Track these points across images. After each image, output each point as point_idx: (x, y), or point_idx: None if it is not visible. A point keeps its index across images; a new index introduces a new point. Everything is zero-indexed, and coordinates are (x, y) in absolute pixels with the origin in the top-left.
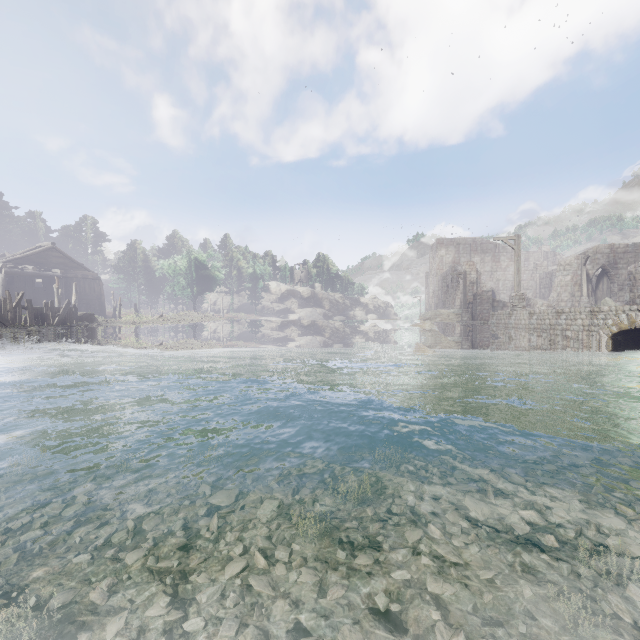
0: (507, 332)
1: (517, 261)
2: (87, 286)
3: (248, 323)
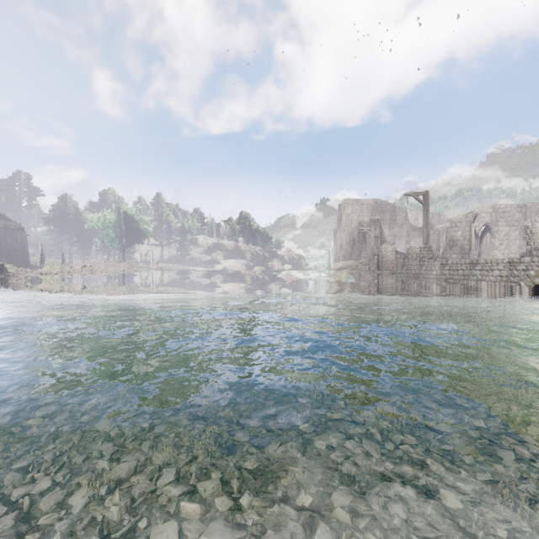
0: (418, 282)
1: (426, 215)
2: (8, 236)
3: (176, 273)
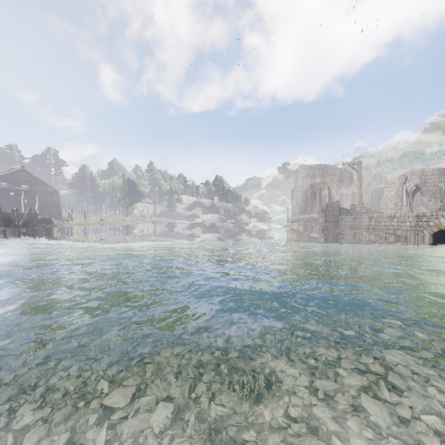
0: (352, 231)
1: (359, 180)
2: (48, 198)
3: (166, 224)
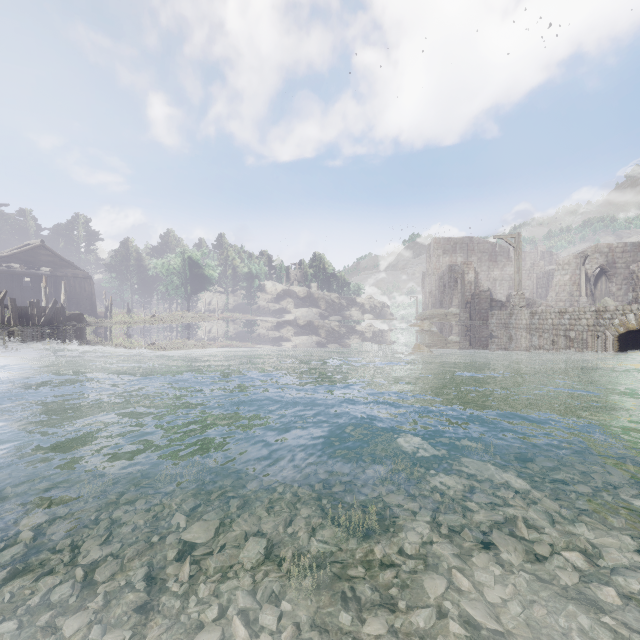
0: (507, 332)
1: (517, 260)
2: (77, 285)
3: (243, 323)
